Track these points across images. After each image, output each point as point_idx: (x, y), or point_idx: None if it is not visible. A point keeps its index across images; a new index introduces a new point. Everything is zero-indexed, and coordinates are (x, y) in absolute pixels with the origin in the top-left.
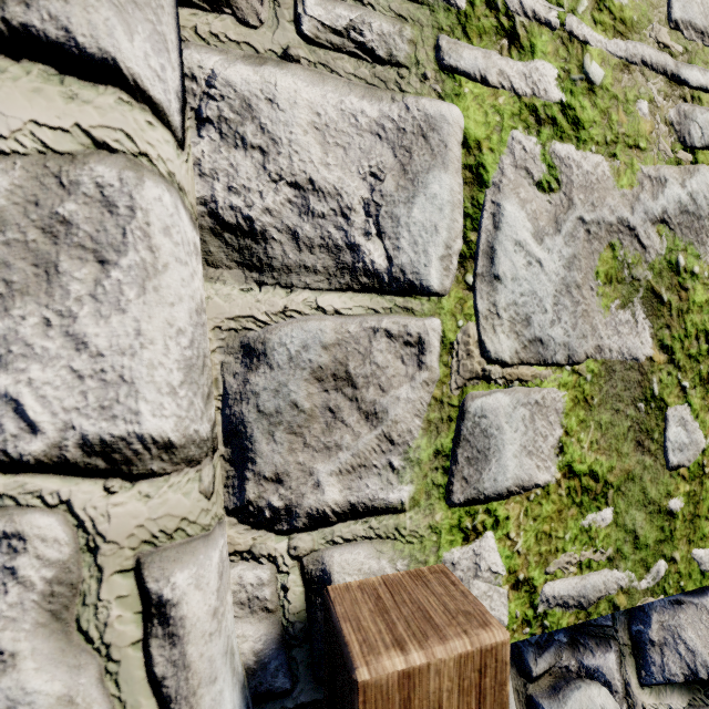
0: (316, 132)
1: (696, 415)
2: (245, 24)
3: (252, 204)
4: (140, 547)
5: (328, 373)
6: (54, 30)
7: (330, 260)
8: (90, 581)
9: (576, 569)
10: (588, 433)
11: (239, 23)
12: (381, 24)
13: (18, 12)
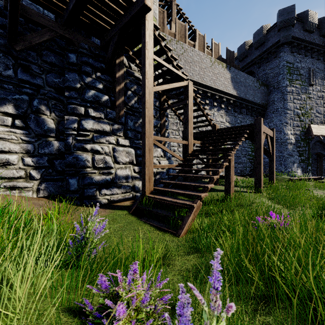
0: None
1: None
2: None
3: None
4: None
5: None
6: None
7: None
8: None
9: None
10: None
11: None
12: None
13: None
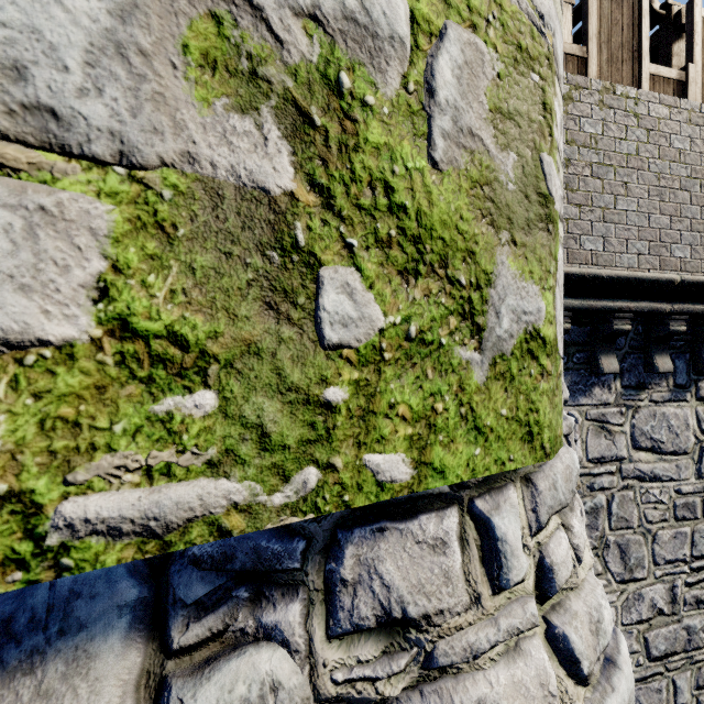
0: None
1: (370, 285)
2: None
3: None
4: None
5: None
6: None
7: None
8: None
9: (139, 478)
10: (167, 277)
11: None
12: None
13: None
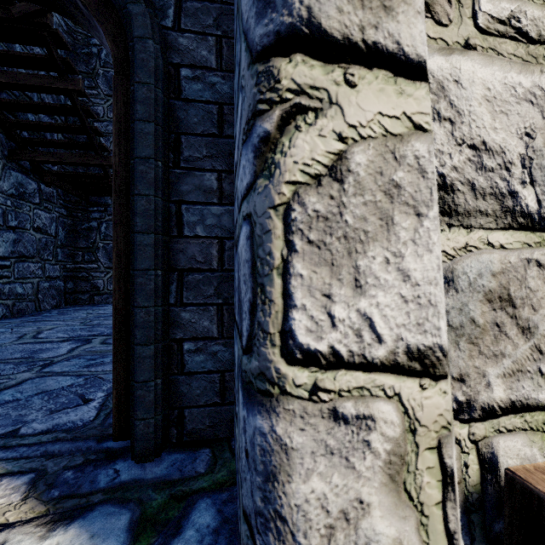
0: (487, 103)
1: None
2: (439, 24)
3: (444, 164)
4: (440, 431)
5: (495, 296)
6: (391, 44)
7: (497, 205)
8: (411, 454)
9: None
10: None
11: (436, 24)
12: (533, 11)
13: (370, 34)
